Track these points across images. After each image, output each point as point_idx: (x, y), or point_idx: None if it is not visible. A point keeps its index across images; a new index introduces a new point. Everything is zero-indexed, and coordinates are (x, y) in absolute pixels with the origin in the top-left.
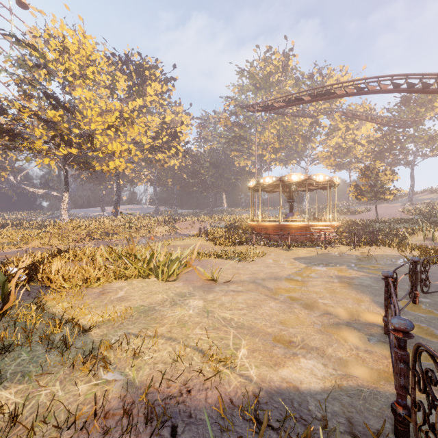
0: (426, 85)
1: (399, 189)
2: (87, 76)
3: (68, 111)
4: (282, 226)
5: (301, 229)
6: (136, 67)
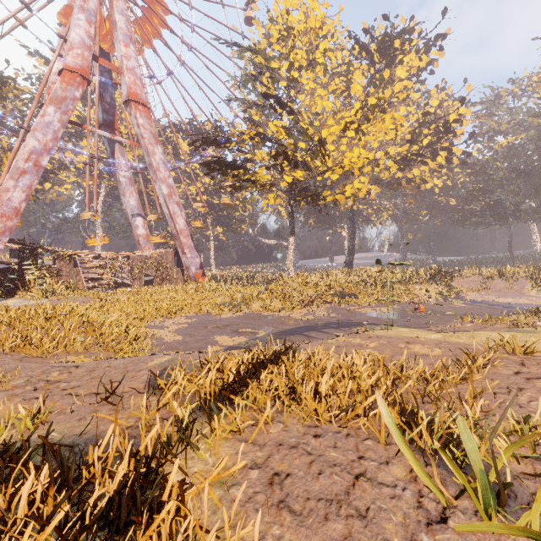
0: None
1: None
2: (316, 62)
3: (292, 112)
4: None
5: None
6: (379, 43)
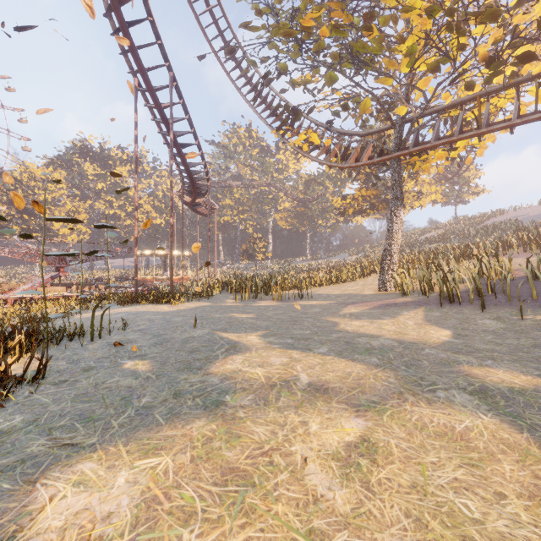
0: (205, 207)
1: (265, 253)
2: (48, 189)
3: (31, 216)
4: (143, 278)
5: (153, 280)
6: (102, 158)
